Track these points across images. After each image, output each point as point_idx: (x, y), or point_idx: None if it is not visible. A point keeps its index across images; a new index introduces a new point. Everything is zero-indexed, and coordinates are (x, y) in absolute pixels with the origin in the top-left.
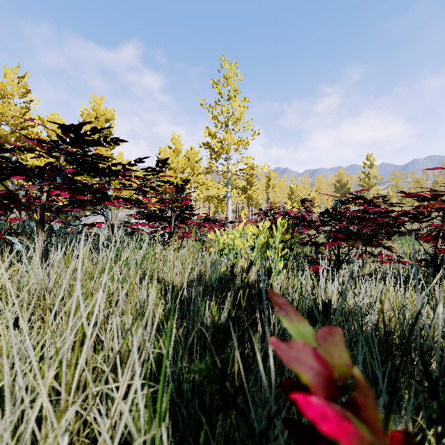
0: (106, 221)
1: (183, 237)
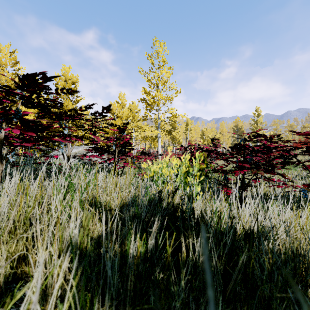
0: (62, 154)
1: (124, 166)
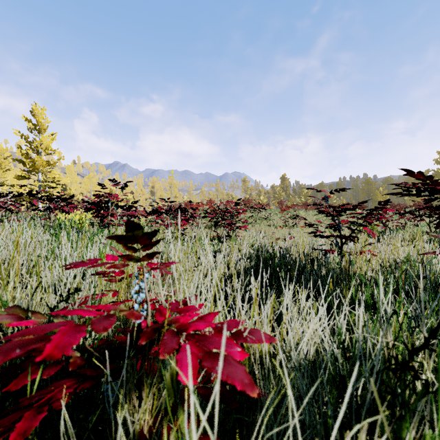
0: None
1: None
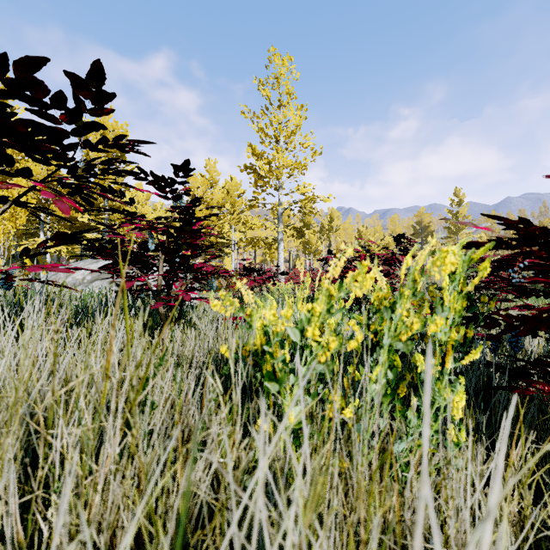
0: None
1: (182, 300)
